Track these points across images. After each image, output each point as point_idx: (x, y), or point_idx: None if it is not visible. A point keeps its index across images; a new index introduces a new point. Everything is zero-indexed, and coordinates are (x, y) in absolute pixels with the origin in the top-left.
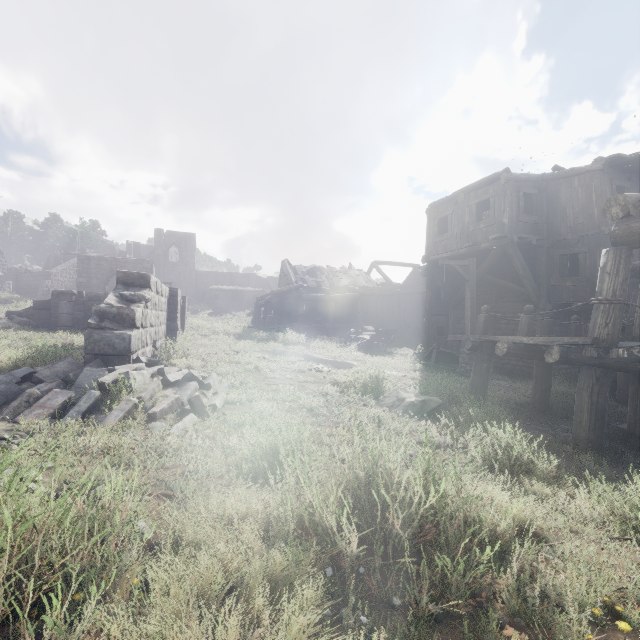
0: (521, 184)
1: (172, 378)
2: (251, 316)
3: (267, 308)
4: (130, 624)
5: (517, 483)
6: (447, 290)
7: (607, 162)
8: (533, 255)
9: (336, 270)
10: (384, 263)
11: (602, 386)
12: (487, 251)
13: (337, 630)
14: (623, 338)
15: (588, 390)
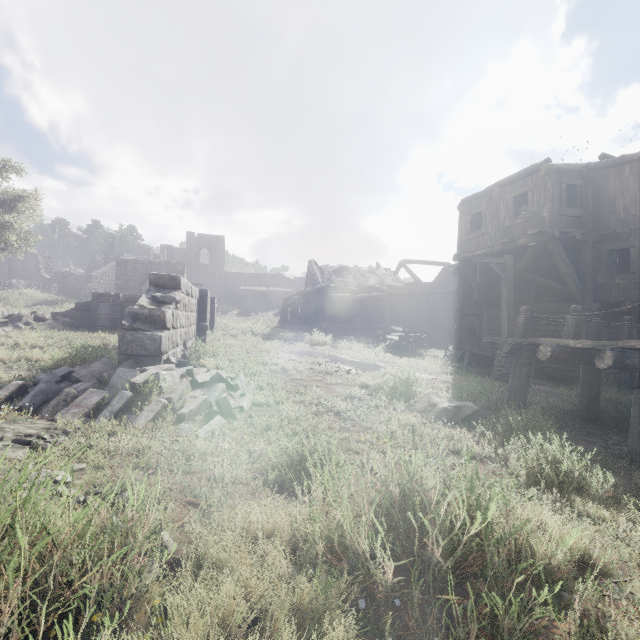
0: (563, 175)
1: (200, 379)
2: (278, 316)
3: (294, 308)
4: None
5: (568, 503)
6: (480, 289)
7: None
8: (577, 251)
9: (363, 270)
10: (413, 262)
11: None
12: (525, 247)
13: None
14: None
15: None
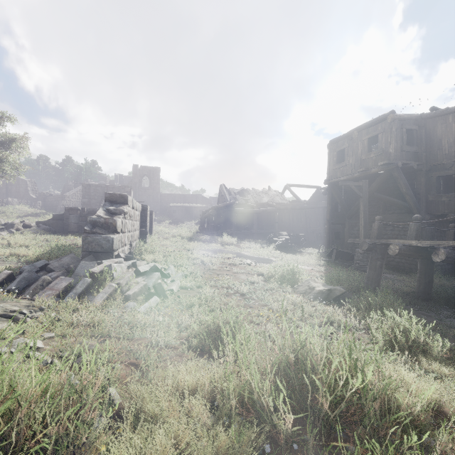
0: (404, 122)
1: (142, 269)
2: (198, 224)
3: (209, 219)
4: None
5: (417, 362)
6: (344, 205)
7: None
8: (414, 177)
9: (259, 191)
10: (294, 186)
11: None
12: (376, 175)
13: None
14: None
15: None
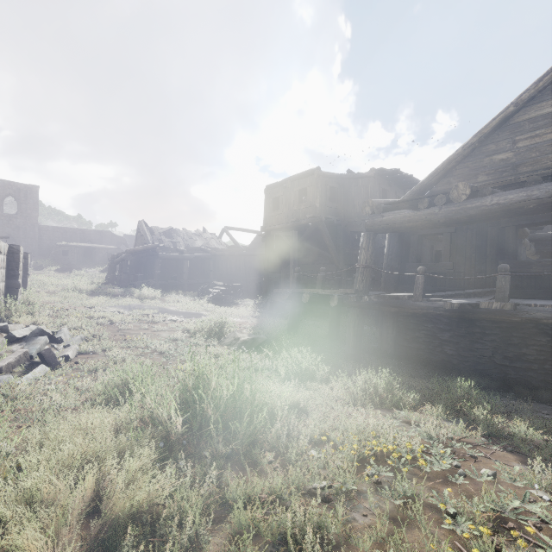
0: (328, 179)
1: (18, 334)
2: (105, 272)
3: (123, 265)
4: (10, 490)
5: (302, 385)
6: (280, 254)
7: (377, 172)
8: (336, 231)
9: (191, 233)
10: (233, 229)
11: (360, 320)
12: (306, 226)
13: (164, 471)
14: (376, 289)
15: (353, 323)
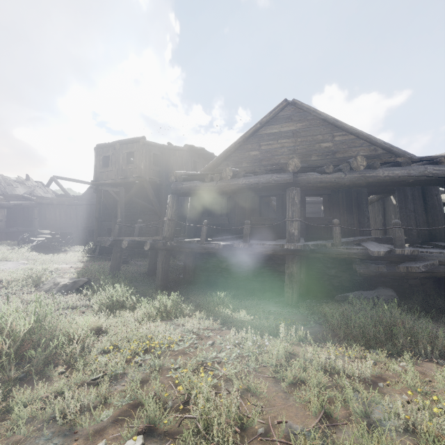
0: (152, 147)
1: None
2: None
3: None
4: None
5: (112, 313)
6: (110, 205)
7: (189, 148)
8: (159, 189)
9: (10, 179)
10: (64, 179)
11: (167, 259)
12: (134, 183)
13: None
14: (182, 235)
15: (161, 261)
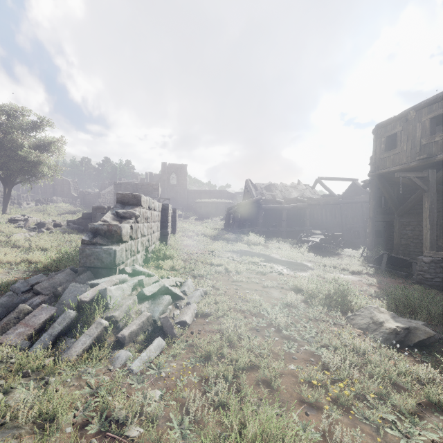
0: None
1: (148, 291)
2: (223, 220)
3: (235, 216)
4: None
5: None
6: (393, 200)
7: None
8: None
9: (287, 186)
10: (326, 179)
11: None
12: (441, 162)
13: None
14: None
15: None
